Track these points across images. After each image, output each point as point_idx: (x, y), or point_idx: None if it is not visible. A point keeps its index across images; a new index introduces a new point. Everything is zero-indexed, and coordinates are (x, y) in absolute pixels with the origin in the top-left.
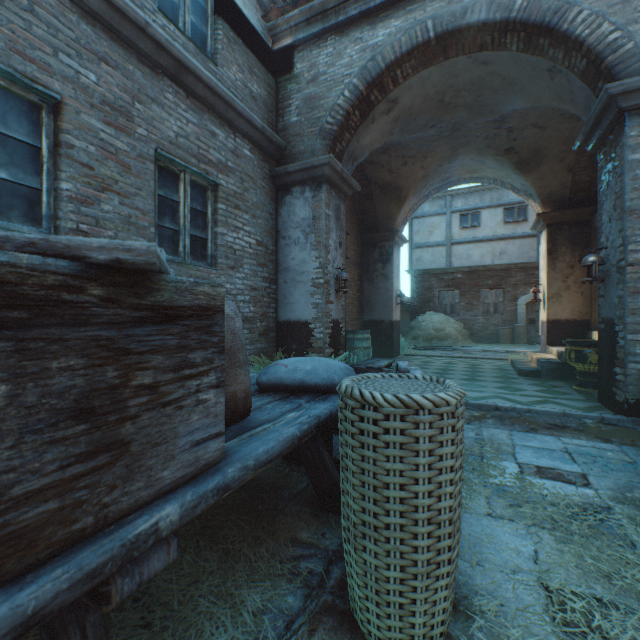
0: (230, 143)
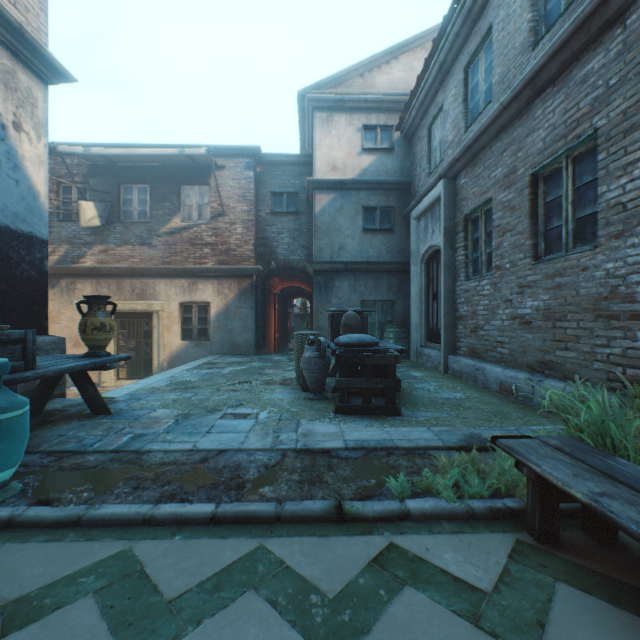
0: (613, 49)
